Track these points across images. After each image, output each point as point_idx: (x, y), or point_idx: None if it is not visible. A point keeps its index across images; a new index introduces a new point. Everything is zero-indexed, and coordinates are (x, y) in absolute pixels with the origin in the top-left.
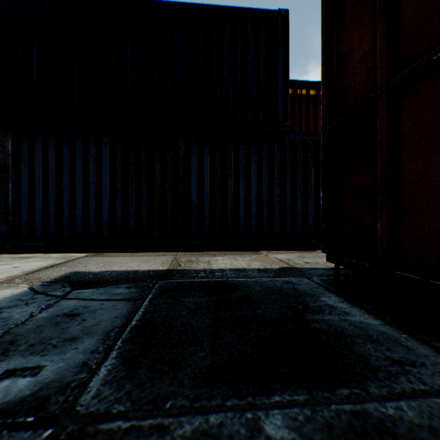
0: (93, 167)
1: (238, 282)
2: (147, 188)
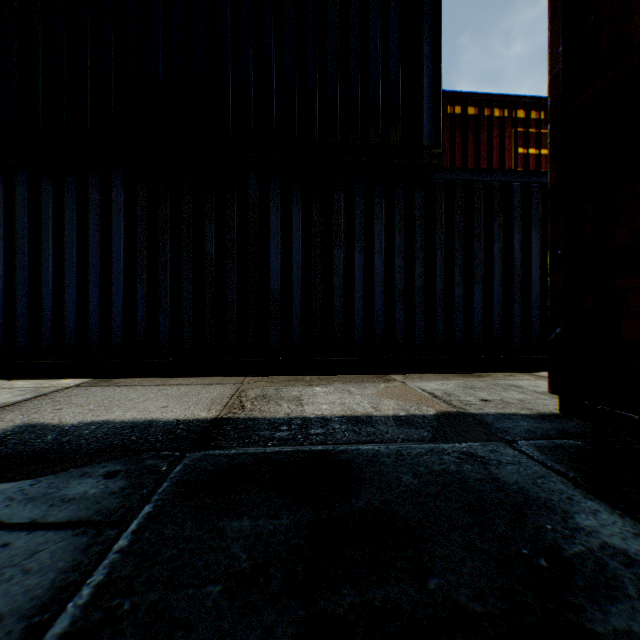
0: (95, 226)
1: (361, 458)
2: (192, 263)
